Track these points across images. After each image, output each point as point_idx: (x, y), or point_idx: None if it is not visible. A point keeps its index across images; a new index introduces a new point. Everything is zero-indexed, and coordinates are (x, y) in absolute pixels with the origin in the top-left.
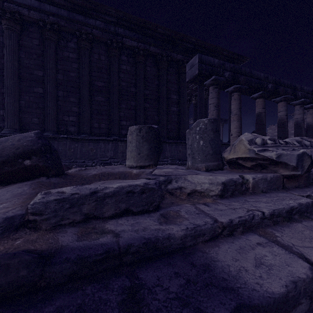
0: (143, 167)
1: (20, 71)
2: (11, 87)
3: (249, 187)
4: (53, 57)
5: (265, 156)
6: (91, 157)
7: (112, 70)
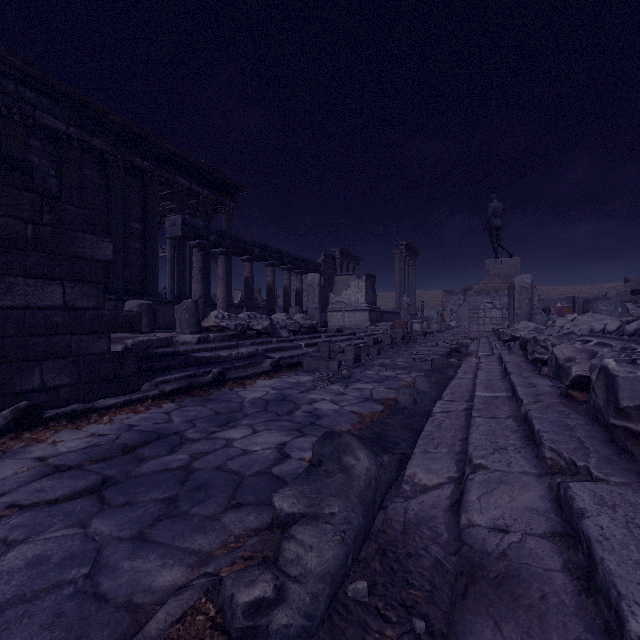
0: (143, 333)
1: None
2: None
3: (211, 340)
4: None
5: (221, 325)
6: None
7: None
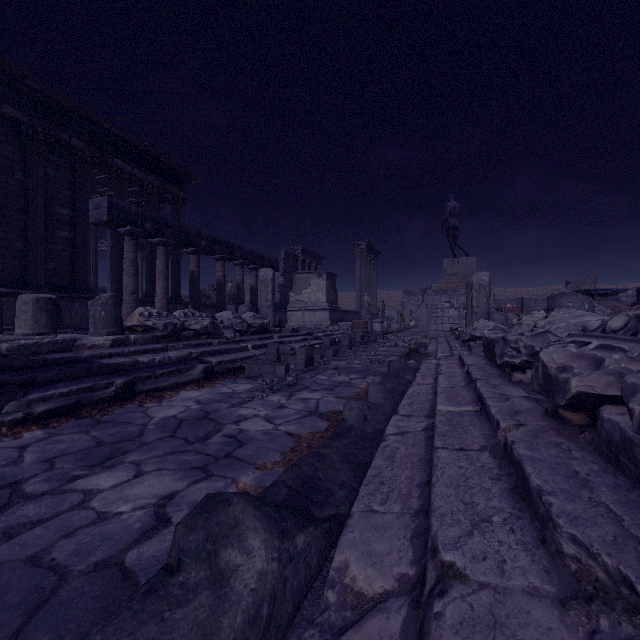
0: (41, 334)
1: None
2: None
3: (132, 342)
4: None
5: (146, 324)
6: None
7: None
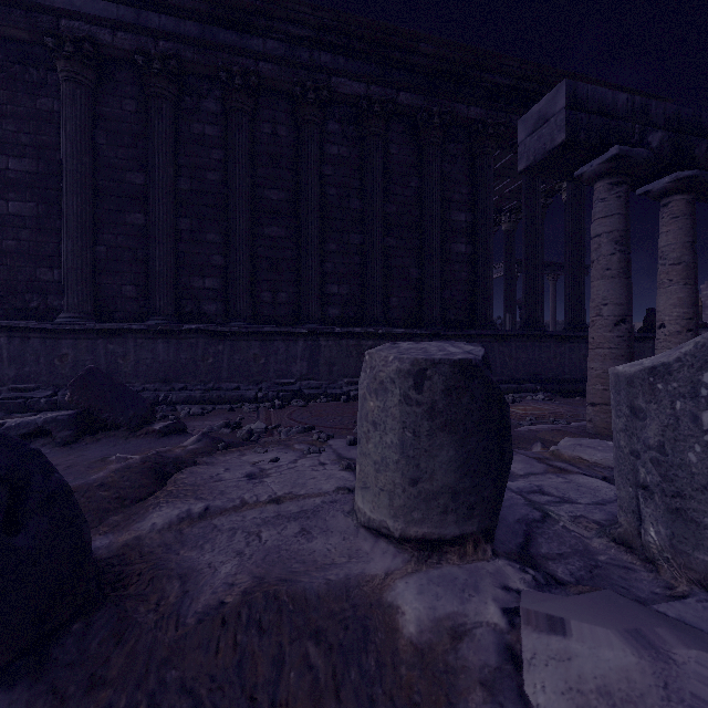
0: (432, 545)
1: (97, 177)
2: (76, 215)
3: None
4: (168, 139)
5: None
6: (255, 376)
7: (304, 160)
